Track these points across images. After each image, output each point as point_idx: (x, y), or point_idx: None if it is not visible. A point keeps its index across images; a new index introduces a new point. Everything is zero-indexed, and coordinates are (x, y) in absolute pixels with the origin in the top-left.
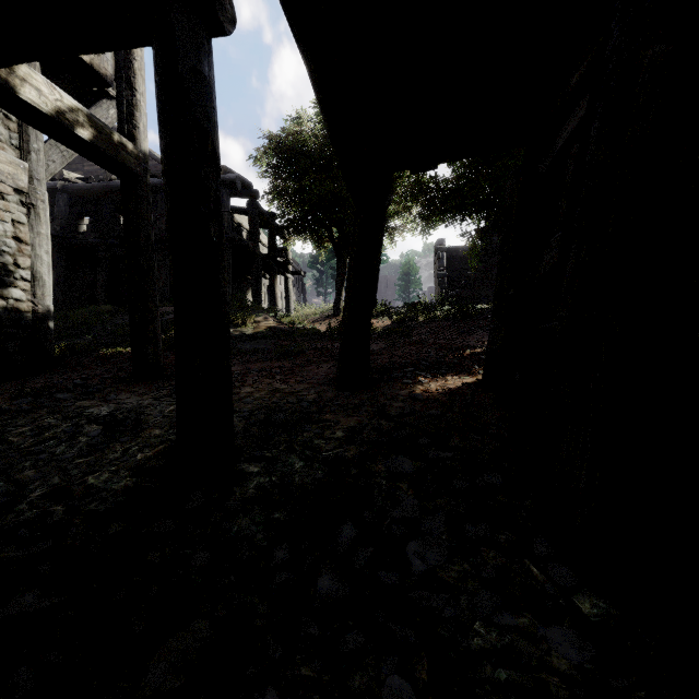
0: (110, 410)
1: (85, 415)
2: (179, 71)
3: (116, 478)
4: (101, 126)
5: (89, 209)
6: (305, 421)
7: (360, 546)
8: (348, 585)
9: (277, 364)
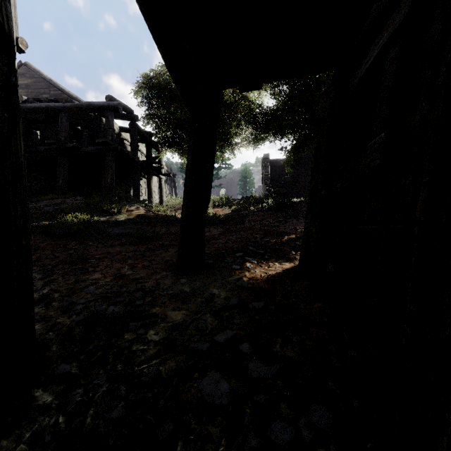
0: None
1: None
2: None
3: None
4: None
5: None
6: (129, 319)
7: None
8: None
9: (134, 247)
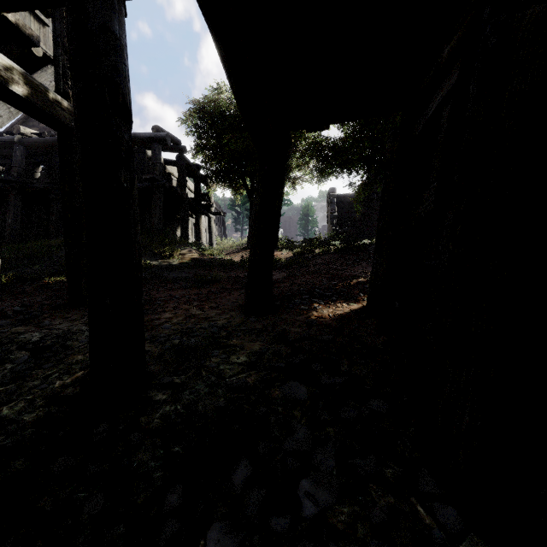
0: (42, 335)
1: (17, 341)
2: (89, 27)
3: (30, 408)
4: (36, 84)
5: (43, 159)
6: (213, 347)
7: (254, 484)
8: (239, 536)
9: (196, 291)
